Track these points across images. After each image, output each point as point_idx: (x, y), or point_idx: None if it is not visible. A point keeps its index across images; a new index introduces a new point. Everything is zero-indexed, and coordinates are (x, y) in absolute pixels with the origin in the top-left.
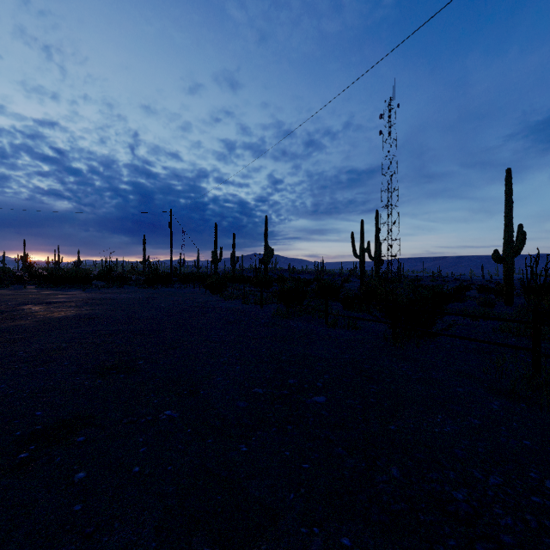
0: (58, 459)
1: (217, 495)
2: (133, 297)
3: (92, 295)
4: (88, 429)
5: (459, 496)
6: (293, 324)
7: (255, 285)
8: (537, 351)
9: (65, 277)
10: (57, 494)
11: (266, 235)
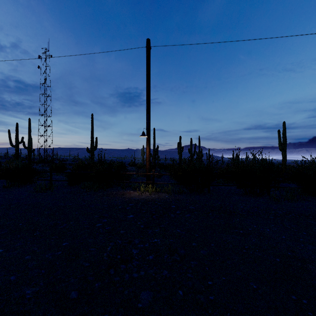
0: None
1: None
2: None
3: None
4: None
5: None
6: None
7: None
8: (51, 179)
9: None
10: None
11: None
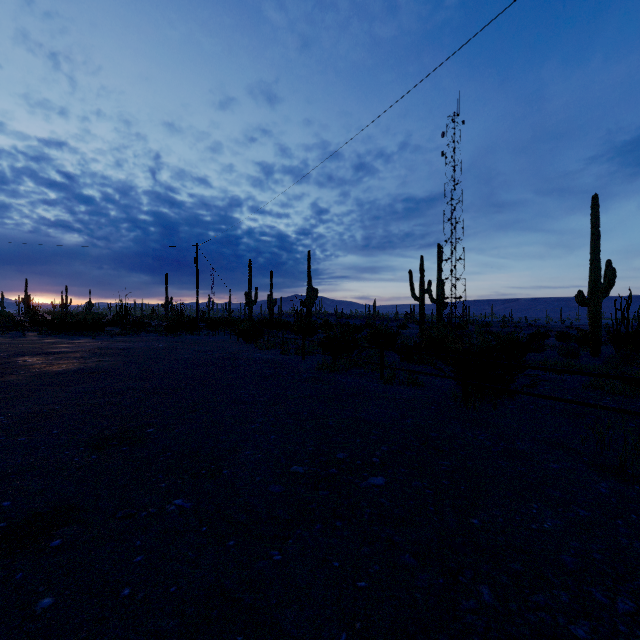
0: (19, 575)
1: (237, 634)
2: (151, 347)
3: (102, 343)
4: (69, 527)
5: (580, 633)
6: (341, 379)
7: (296, 332)
8: None
9: (72, 322)
10: (6, 635)
11: (309, 273)
